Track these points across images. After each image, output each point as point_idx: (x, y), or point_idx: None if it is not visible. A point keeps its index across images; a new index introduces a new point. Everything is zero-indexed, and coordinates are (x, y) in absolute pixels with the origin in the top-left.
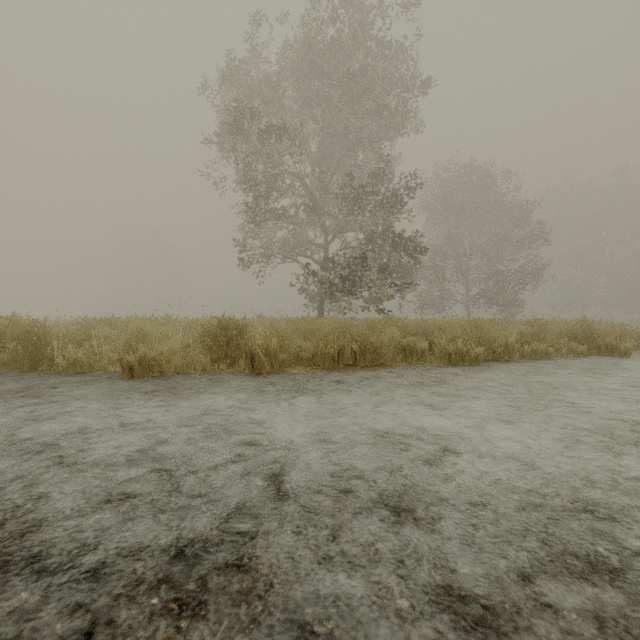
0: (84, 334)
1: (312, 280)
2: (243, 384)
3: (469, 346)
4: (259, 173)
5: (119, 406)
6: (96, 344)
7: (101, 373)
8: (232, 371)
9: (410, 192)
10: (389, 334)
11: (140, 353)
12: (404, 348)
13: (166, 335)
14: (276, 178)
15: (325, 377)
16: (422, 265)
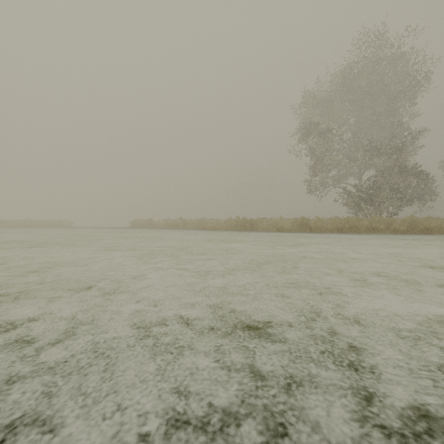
0: (259, 222)
1: (347, 198)
2: (307, 233)
3: (399, 226)
4: (318, 147)
5: (281, 234)
6: (265, 224)
7: (269, 231)
8: (304, 232)
9: (413, 142)
10: (362, 221)
11: (280, 226)
12: (373, 227)
13: (283, 222)
14: (326, 149)
15: (333, 233)
16: (434, 182)
